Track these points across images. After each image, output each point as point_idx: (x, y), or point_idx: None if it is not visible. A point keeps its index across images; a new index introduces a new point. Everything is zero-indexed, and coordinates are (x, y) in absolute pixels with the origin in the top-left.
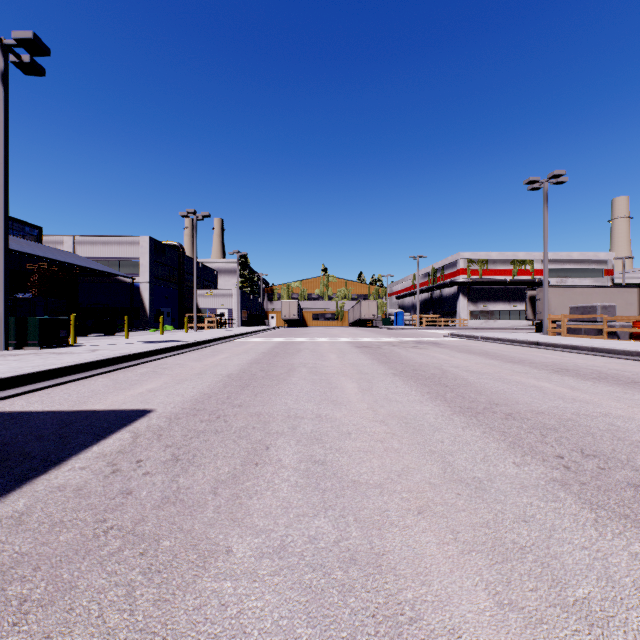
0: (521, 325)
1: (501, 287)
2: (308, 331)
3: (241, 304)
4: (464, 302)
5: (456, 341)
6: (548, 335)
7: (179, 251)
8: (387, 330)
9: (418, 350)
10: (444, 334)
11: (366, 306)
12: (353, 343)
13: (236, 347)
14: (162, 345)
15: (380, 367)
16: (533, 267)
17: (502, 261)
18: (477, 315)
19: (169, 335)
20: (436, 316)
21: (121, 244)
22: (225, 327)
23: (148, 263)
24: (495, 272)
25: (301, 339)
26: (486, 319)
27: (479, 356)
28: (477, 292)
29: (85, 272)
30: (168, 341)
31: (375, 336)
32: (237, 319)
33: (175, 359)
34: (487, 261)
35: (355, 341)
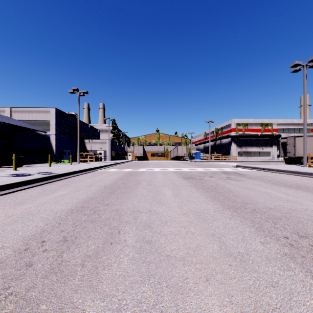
0: (266, 159)
1: (255, 138)
2: (148, 163)
3: (111, 147)
4: (234, 146)
5: (249, 171)
6: (308, 167)
7: (75, 117)
8: (193, 162)
9: (237, 182)
10: (230, 165)
11: (180, 149)
12: (179, 173)
13: (89, 178)
14: (15, 179)
15: (240, 224)
16: (272, 127)
17: (255, 124)
18: (241, 154)
19: (53, 167)
20: (219, 154)
21: (39, 112)
22: (101, 160)
23: (55, 123)
24: (251, 130)
25: (142, 169)
26: (246, 156)
27: (310, 192)
28: (242, 141)
29: (18, 128)
30: (36, 174)
31: (190, 167)
32: (108, 156)
33: (0, 200)
34: (247, 124)
35: (179, 171)
